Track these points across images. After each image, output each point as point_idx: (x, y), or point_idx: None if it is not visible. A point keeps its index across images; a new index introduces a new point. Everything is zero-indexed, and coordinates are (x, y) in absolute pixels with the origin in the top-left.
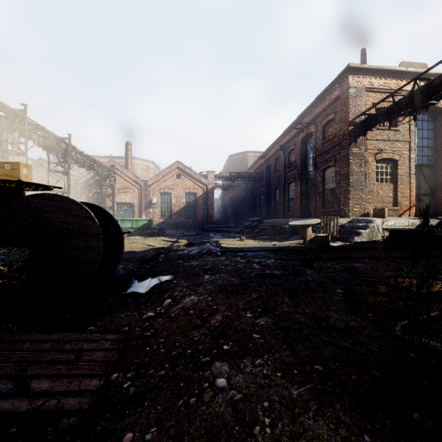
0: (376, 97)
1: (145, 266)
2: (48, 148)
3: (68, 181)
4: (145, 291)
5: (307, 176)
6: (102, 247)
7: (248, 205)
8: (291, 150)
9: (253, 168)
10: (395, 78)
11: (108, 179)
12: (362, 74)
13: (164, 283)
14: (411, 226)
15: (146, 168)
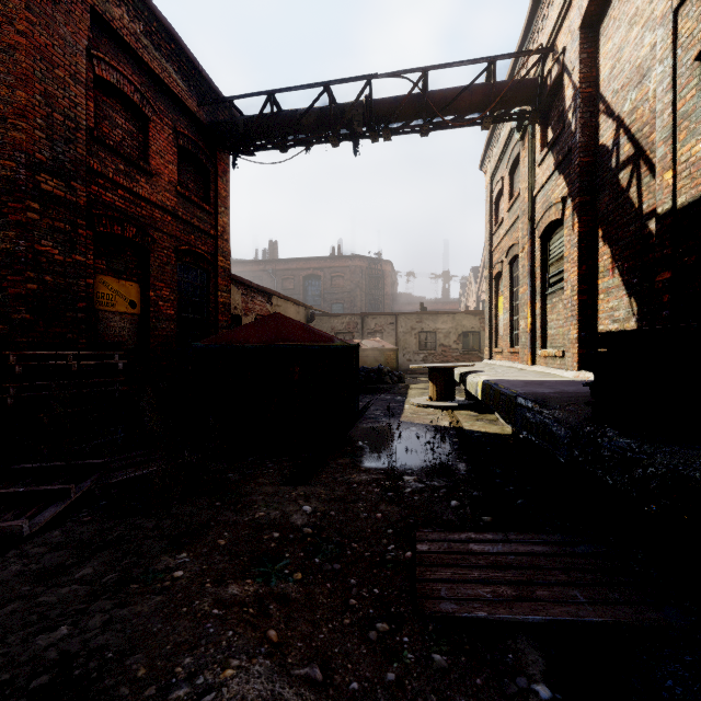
0: None
1: None
2: None
3: None
4: None
5: None
6: None
7: None
8: None
9: None
10: None
11: None
12: None
13: None
14: None
15: None
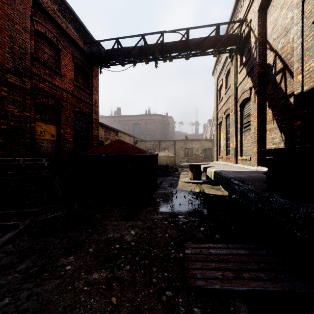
0: None
1: None
2: None
3: None
4: None
5: None
6: None
7: None
8: None
9: None
10: None
11: None
12: None
13: None
14: None
15: None
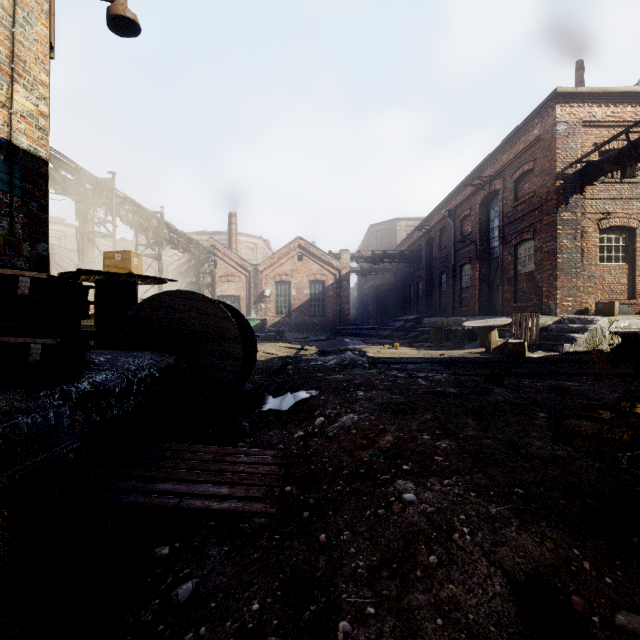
0: (599, 134)
1: (275, 379)
2: (137, 227)
3: (160, 268)
4: (286, 409)
5: (490, 254)
6: (241, 353)
7: (399, 297)
8: (465, 216)
9: (405, 244)
10: (631, 104)
11: (206, 263)
12: (577, 102)
13: (309, 399)
14: None
15: (253, 246)
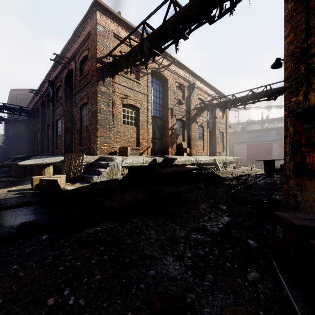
0: (123, 46)
1: None
2: None
3: None
4: None
5: (73, 114)
6: None
7: (29, 142)
8: (59, 86)
9: (31, 104)
10: (137, 38)
11: None
12: (110, 18)
13: None
14: (145, 164)
15: None
